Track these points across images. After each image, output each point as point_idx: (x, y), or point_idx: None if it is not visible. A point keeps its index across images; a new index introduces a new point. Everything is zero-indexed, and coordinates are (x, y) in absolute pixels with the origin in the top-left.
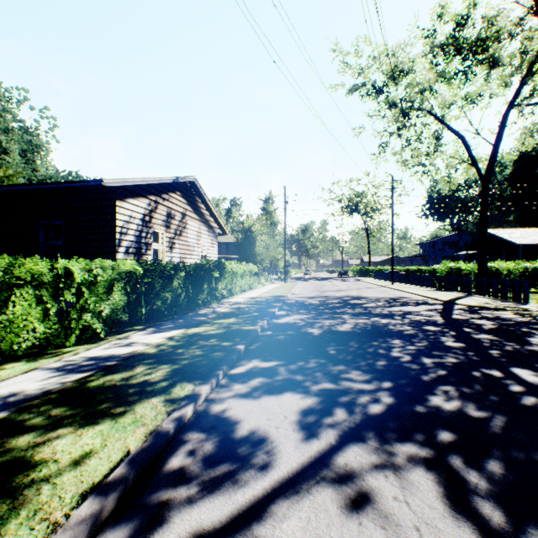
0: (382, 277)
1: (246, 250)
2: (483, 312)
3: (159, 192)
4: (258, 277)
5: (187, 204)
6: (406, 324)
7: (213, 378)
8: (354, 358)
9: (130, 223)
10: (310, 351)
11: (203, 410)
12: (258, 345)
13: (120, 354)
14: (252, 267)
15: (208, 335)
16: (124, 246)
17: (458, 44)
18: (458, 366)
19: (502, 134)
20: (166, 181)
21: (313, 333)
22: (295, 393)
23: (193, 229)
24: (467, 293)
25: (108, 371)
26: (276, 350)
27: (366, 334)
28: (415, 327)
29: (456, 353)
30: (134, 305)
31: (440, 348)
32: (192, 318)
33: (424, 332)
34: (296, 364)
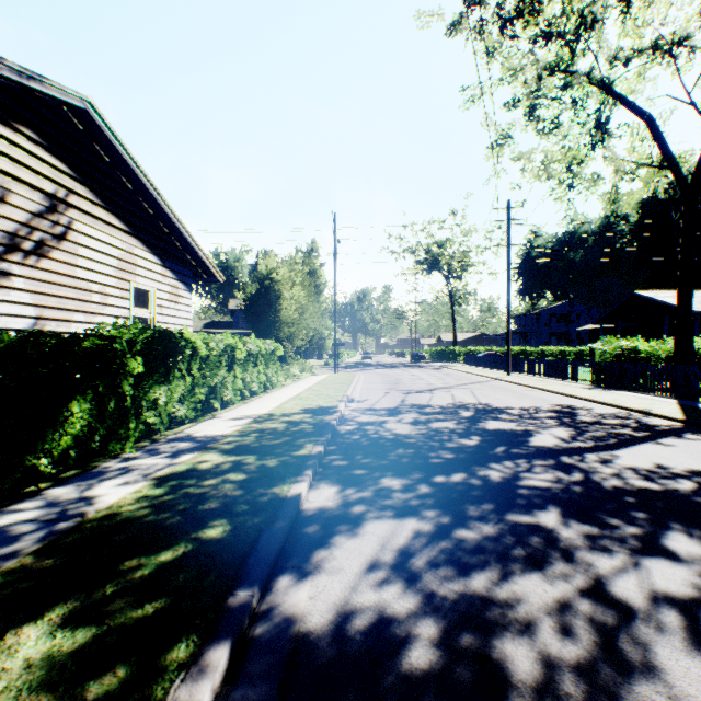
0: (479, 363)
1: (262, 316)
2: None
3: None
4: (287, 365)
5: (75, 178)
6: None
7: None
8: None
9: None
10: None
11: None
12: None
13: None
14: (271, 347)
15: None
16: None
17: None
18: None
19: None
20: None
21: None
22: None
23: (103, 250)
24: (673, 396)
25: None
26: None
27: None
28: None
29: None
30: None
31: None
32: None
33: None
34: None
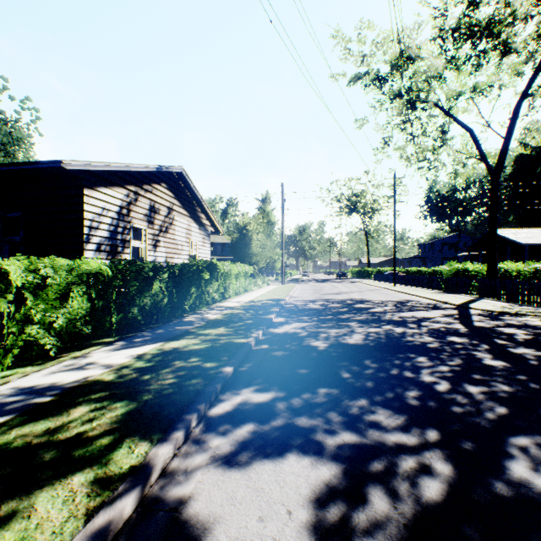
0: (382, 279)
1: (241, 250)
2: (506, 318)
3: (140, 183)
4: (254, 279)
5: (175, 198)
6: (426, 335)
7: (181, 429)
8: (376, 386)
9: (103, 216)
10: (317, 375)
11: (154, 497)
12: (251, 365)
13: (64, 383)
14: (248, 268)
15: (189, 352)
16: (95, 243)
17: (471, 26)
18: (517, 398)
19: (514, 126)
20: (147, 169)
21: (318, 347)
22: (302, 455)
23: (182, 226)
24: (477, 296)
25: (31, 416)
26: (273, 373)
27: (382, 349)
28: (438, 338)
29: (505, 377)
30: (100, 314)
31: (481, 369)
32: (175, 327)
33: (451, 345)
34: (300, 397)
